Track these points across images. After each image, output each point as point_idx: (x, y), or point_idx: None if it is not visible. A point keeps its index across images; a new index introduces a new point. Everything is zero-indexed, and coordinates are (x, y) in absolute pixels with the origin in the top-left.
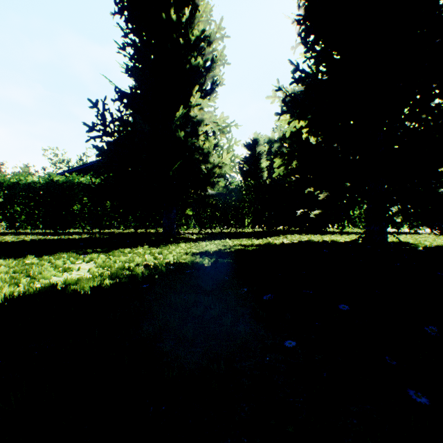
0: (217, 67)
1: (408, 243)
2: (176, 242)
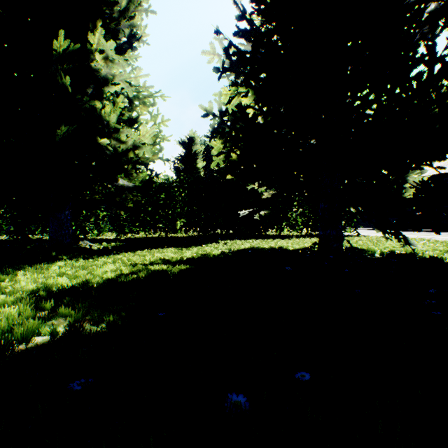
0: (135, 11)
1: (359, 249)
2: (53, 259)
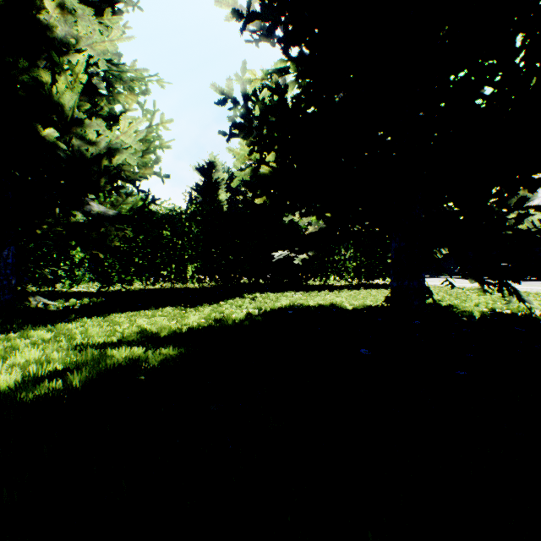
0: None
1: (446, 306)
2: None
